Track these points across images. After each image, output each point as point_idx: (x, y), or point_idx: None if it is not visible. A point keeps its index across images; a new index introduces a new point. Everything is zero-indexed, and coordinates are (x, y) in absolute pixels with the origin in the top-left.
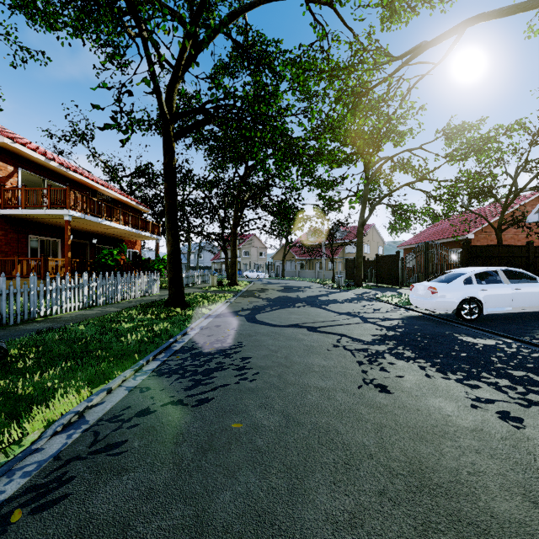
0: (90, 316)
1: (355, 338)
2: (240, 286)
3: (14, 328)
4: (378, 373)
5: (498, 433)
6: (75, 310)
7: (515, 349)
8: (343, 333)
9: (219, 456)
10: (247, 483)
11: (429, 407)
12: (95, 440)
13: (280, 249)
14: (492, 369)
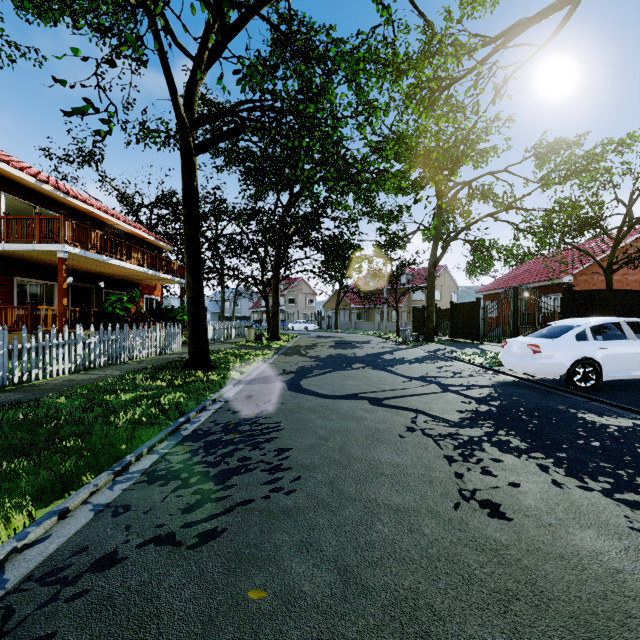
0: (81, 382)
1: (437, 417)
2: (283, 341)
3: None
4: (480, 478)
5: None
6: (64, 374)
7: None
8: (418, 409)
9: None
10: None
11: (577, 550)
12: None
13: (333, 296)
14: None
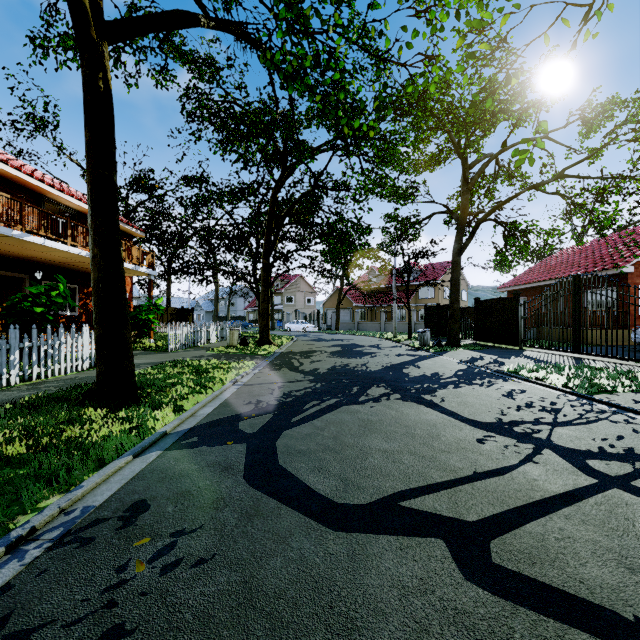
0: None
1: None
2: (274, 345)
3: None
4: None
5: None
6: None
7: None
8: None
9: None
10: None
11: None
12: None
13: (334, 294)
14: None
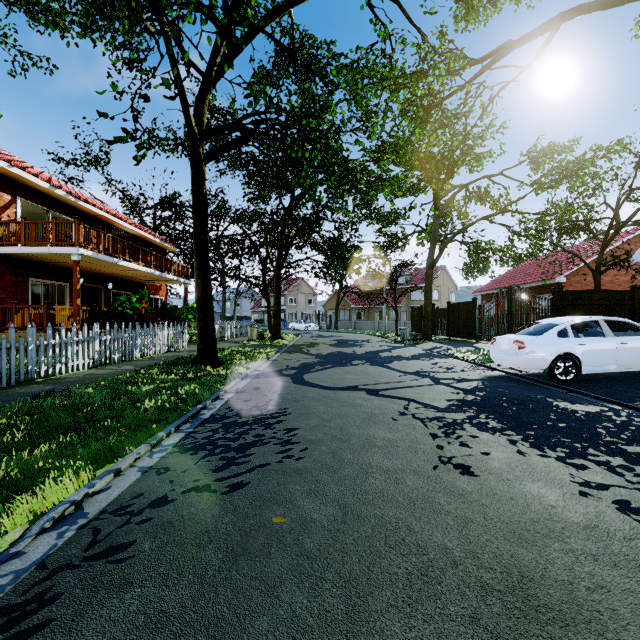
0: (101, 376)
1: (426, 404)
2: (285, 340)
3: (7, 391)
4: (457, 449)
5: (620, 531)
6: (84, 369)
7: (626, 418)
8: (411, 398)
9: (255, 564)
10: (291, 604)
11: (525, 494)
12: (94, 540)
13: (333, 296)
14: (600, 443)
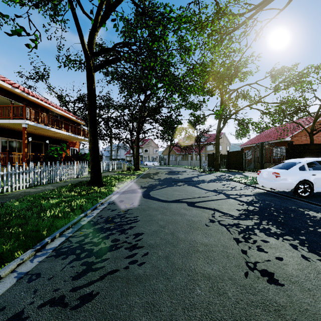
0: (30, 193)
1: (226, 213)
2: (141, 171)
3: None
4: (257, 254)
5: None
6: (23, 188)
7: None
8: (215, 208)
9: None
10: None
11: None
12: None
13: (167, 148)
14: None
